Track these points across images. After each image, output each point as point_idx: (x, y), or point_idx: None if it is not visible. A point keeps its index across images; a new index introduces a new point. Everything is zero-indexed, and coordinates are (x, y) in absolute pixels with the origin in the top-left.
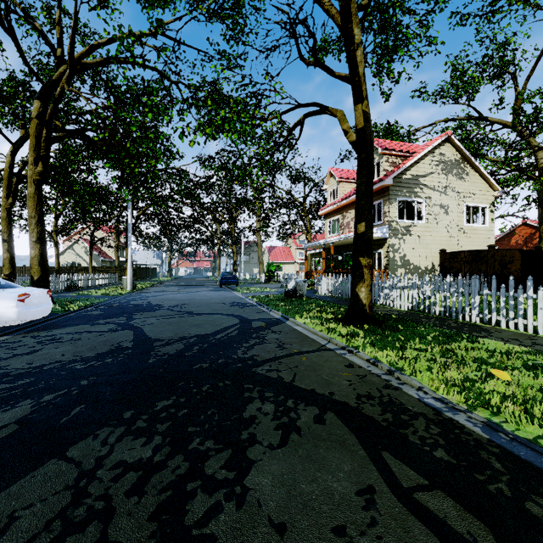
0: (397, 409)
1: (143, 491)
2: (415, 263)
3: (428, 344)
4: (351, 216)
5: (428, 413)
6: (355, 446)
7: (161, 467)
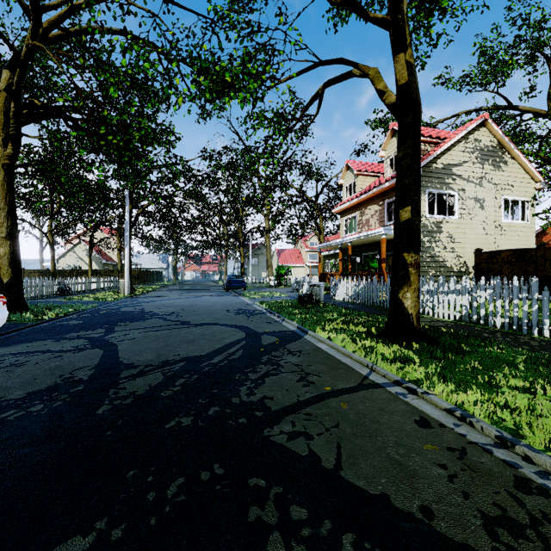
0: None
1: None
2: (446, 264)
3: (526, 379)
4: (371, 213)
5: None
6: None
7: None
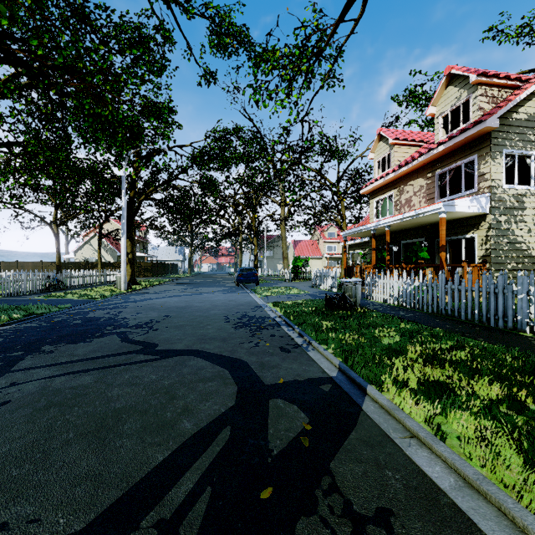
0: None
1: None
2: (532, 253)
3: None
4: (414, 189)
5: None
6: None
7: None
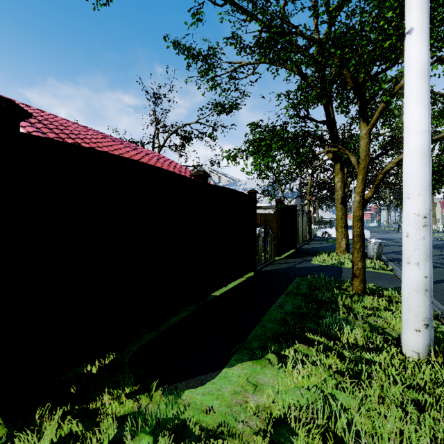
0: None
1: None
2: None
3: None
4: None
5: None
6: None
7: None
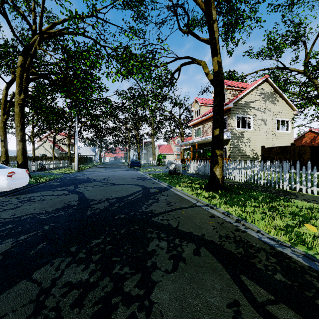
0: (246, 245)
1: (82, 304)
2: (246, 154)
3: (259, 203)
4: (208, 126)
5: (266, 248)
6: (222, 271)
7: (94, 286)
